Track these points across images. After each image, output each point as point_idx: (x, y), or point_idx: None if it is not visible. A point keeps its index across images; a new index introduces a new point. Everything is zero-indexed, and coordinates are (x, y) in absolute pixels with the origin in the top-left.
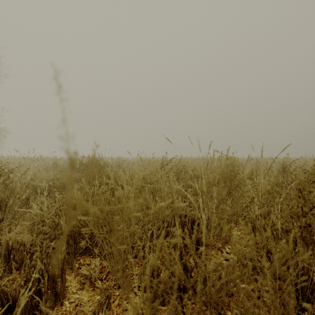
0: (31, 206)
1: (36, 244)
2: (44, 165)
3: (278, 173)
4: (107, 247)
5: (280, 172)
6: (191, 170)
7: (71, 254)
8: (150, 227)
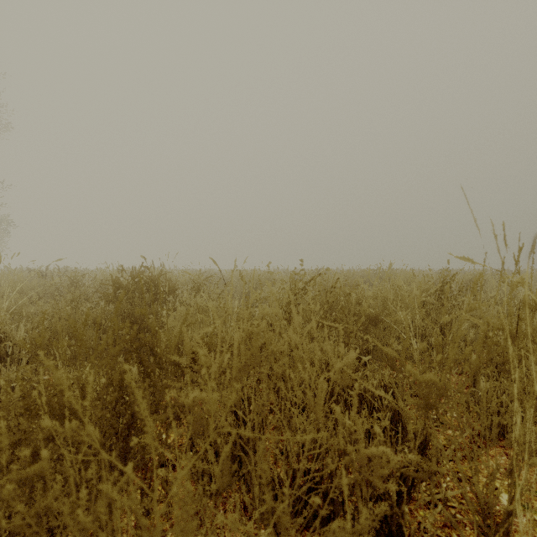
0: None
1: None
2: (51, 285)
3: None
4: None
5: None
6: (354, 300)
7: None
8: None
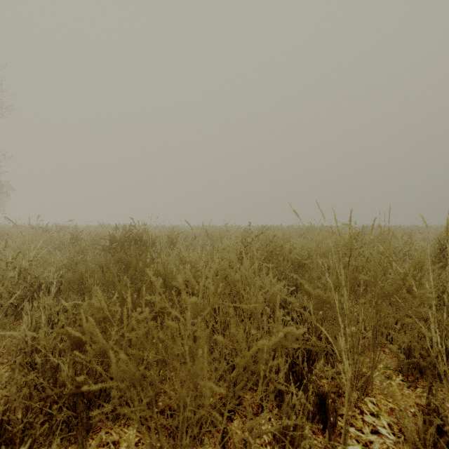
0: (27, 314)
1: (16, 407)
2: (58, 239)
3: (433, 258)
4: (149, 432)
5: (441, 256)
6: (287, 250)
7: (80, 428)
8: (240, 393)
